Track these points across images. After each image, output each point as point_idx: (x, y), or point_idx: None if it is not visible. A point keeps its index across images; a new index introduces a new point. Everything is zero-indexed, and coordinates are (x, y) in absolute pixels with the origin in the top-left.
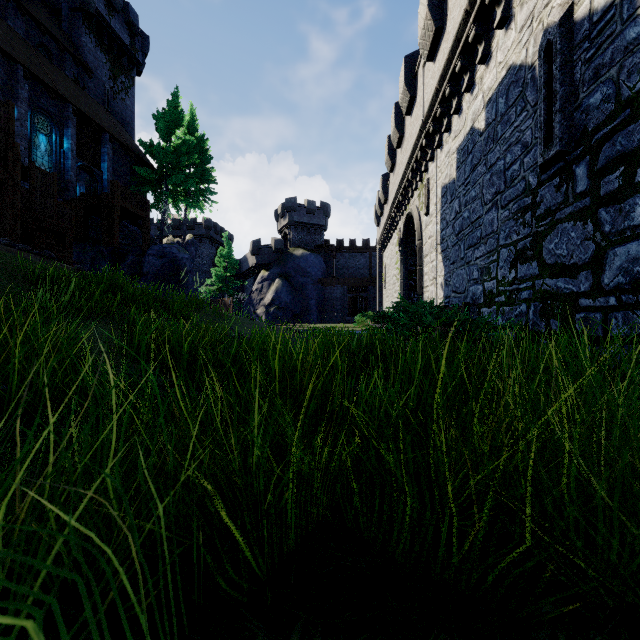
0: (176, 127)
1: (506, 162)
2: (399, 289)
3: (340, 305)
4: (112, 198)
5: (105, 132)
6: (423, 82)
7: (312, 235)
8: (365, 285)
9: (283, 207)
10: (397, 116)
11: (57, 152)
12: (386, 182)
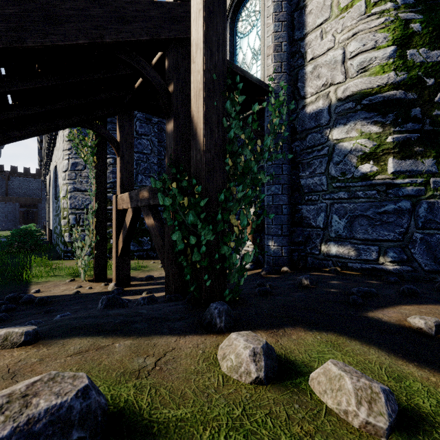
0: None
1: None
2: None
3: (12, 216)
4: None
5: None
6: None
7: None
8: (35, 203)
9: None
10: None
11: None
12: (41, 150)
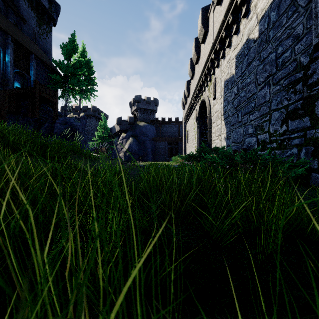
0: (74, 53)
1: (277, 53)
2: (196, 142)
3: (163, 151)
4: (34, 90)
5: (32, 53)
6: (213, 20)
7: (149, 115)
8: (176, 141)
9: (134, 100)
10: (196, 45)
11: (1, 62)
12: (188, 85)
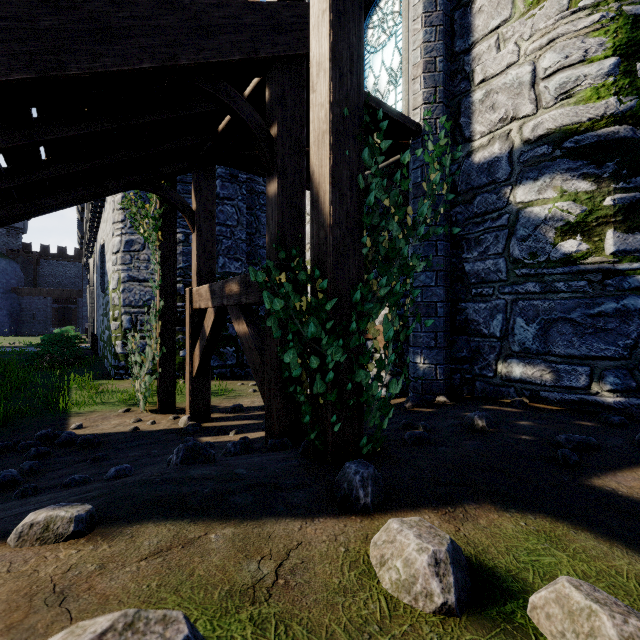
0: None
1: None
2: None
3: (43, 316)
4: None
5: None
6: None
7: (4, 237)
8: (74, 297)
9: None
10: None
11: None
12: (82, 223)
